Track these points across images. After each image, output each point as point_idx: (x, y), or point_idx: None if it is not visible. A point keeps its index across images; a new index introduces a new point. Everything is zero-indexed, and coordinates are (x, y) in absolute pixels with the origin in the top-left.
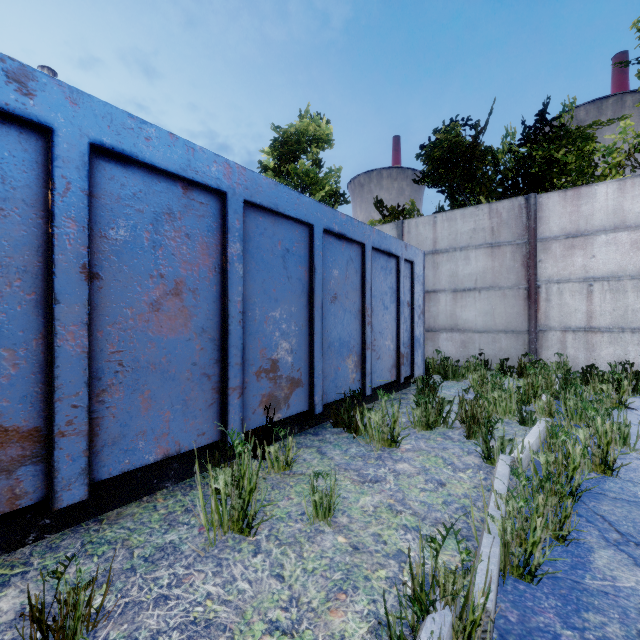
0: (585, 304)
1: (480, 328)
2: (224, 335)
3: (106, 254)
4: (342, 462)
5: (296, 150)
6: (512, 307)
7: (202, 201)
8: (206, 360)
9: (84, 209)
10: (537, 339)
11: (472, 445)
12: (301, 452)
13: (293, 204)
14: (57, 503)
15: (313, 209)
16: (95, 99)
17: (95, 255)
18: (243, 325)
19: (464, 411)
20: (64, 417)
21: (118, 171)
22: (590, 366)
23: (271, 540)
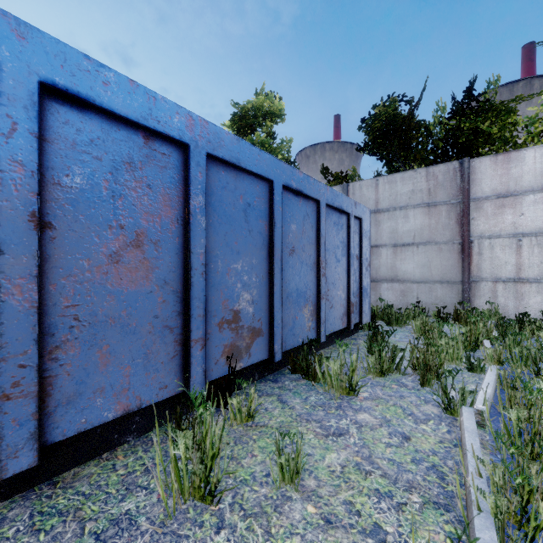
0: (514, 257)
1: (418, 279)
2: (186, 287)
3: (60, 202)
4: (303, 412)
5: (253, 123)
6: (447, 260)
7: (164, 152)
8: (168, 312)
9: (33, 152)
10: (470, 289)
11: (427, 393)
12: (262, 400)
13: (254, 160)
14: (1, 473)
15: (273, 165)
16: (46, 35)
17: (47, 203)
18: (206, 277)
19: (415, 358)
20: (9, 378)
21: (73, 115)
22: (523, 314)
23: (235, 510)
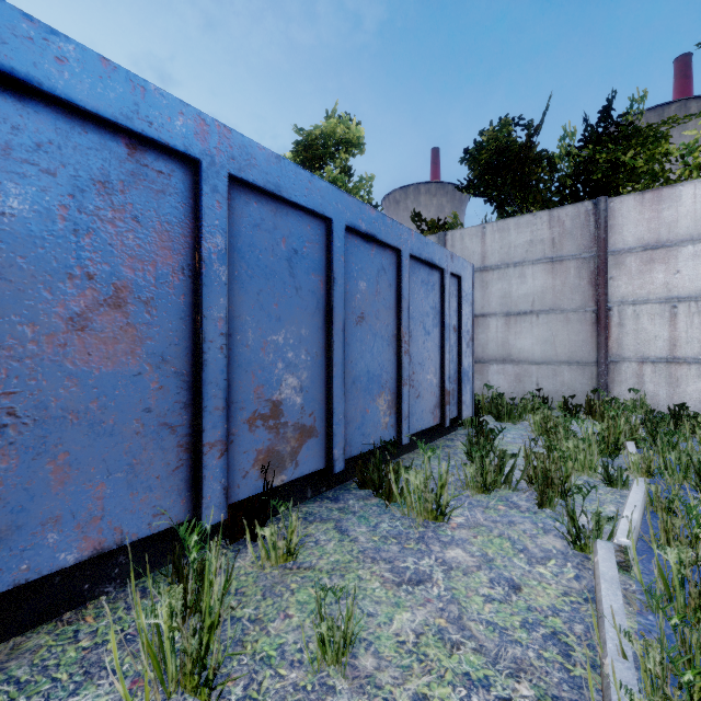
0: (667, 330)
1: (538, 359)
2: (197, 367)
3: None
4: (369, 546)
5: (322, 155)
6: (577, 334)
7: (161, 169)
8: (168, 404)
9: None
10: (608, 372)
11: (548, 517)
12: (313, 529)
13: (303, 188)
14: None
15: (331, 198)
16: None
17: None
18: (228, 353)
19: (532, 467)
20: None
21: (7, 105)
22: (679, 405)
23: None
